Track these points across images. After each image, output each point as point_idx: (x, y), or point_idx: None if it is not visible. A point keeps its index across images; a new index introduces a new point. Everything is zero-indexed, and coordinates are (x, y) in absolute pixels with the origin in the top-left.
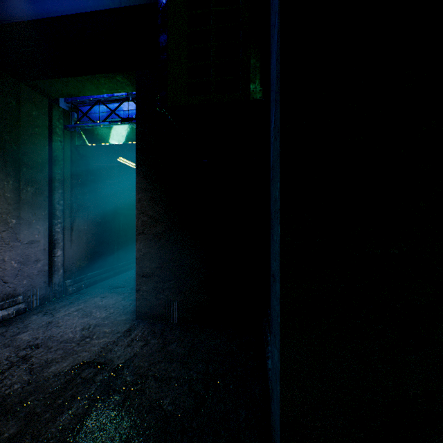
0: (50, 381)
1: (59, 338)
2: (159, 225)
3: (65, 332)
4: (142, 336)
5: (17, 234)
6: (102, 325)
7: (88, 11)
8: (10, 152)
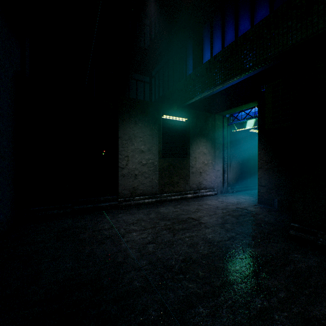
0: (230, 208)
1: (229, 202)
2: (268, 165)
3: (231, 201)
4: (260, 208)
5: (214, 167)
6: (243, 202)
7: (238, 82)
8: (212, 139)
